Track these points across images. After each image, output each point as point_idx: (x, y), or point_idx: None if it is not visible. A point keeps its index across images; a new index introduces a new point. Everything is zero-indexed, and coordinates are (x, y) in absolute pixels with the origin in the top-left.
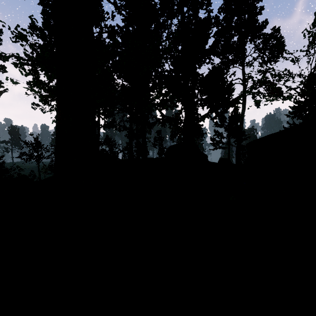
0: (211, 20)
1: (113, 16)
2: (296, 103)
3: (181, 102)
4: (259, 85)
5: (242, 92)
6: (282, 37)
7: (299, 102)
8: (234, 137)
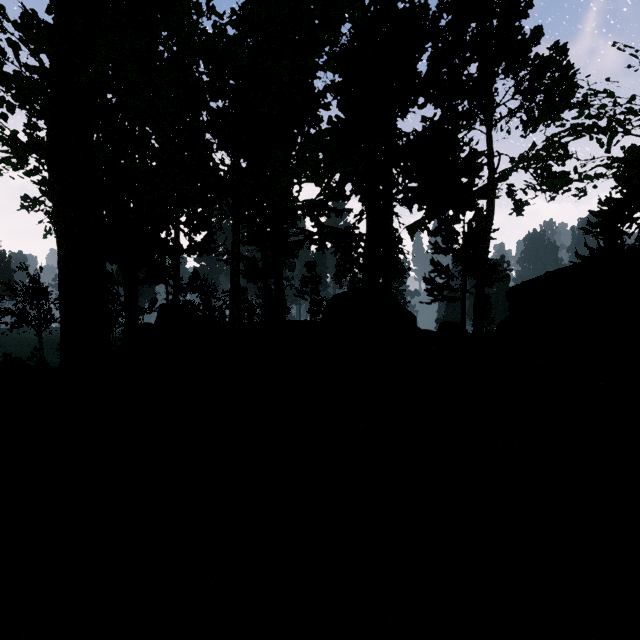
0: (430, 9)
1: (210, 9)
2: (605, 204)
3: (362, 194)
4: (524, 168)
5: (522, 154)
6: (571, 65)
7: (612, 202)
8: (476, 275)
